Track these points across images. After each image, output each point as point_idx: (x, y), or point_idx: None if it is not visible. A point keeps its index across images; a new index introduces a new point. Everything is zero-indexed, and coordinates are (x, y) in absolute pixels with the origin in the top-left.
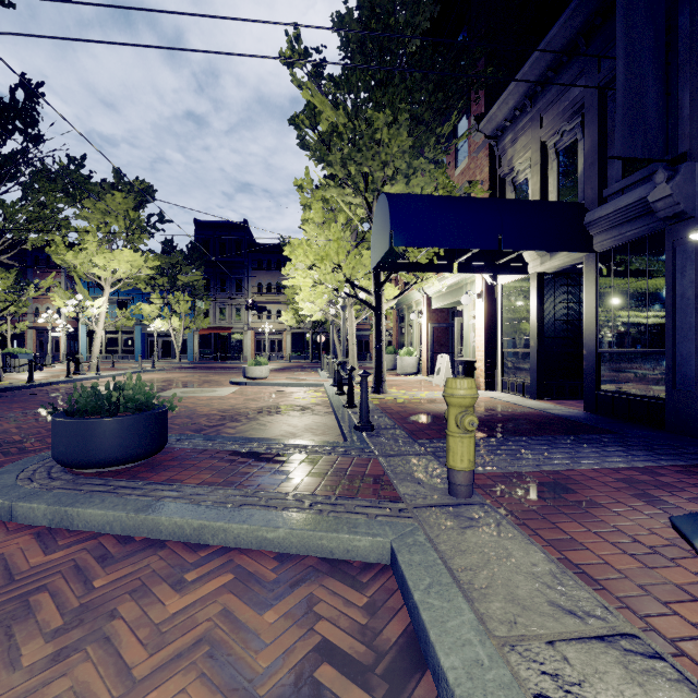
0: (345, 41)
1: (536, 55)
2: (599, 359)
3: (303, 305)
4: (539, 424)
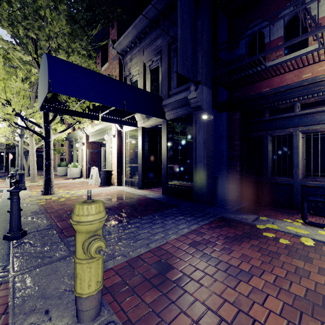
0: None
1: (141, 16)
2: (168, 169)
3: None
4: (144, 206)
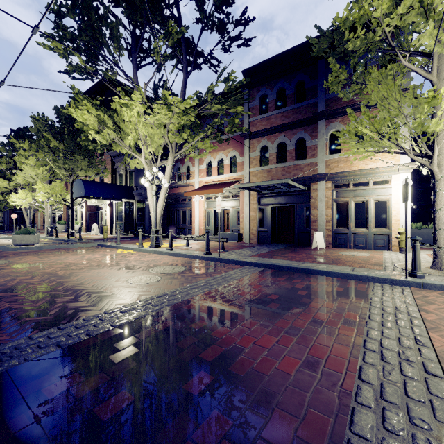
0: (58, 113)
1: None
2: (137, 224)
3: (19, 201)
4: (122, 238)
